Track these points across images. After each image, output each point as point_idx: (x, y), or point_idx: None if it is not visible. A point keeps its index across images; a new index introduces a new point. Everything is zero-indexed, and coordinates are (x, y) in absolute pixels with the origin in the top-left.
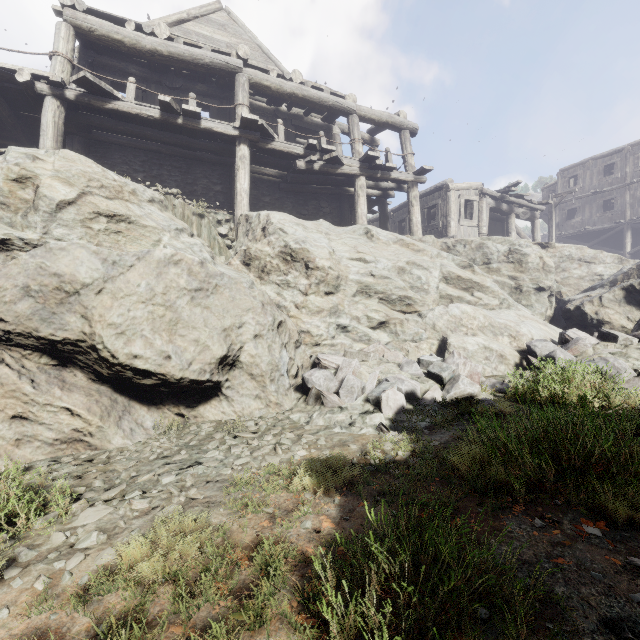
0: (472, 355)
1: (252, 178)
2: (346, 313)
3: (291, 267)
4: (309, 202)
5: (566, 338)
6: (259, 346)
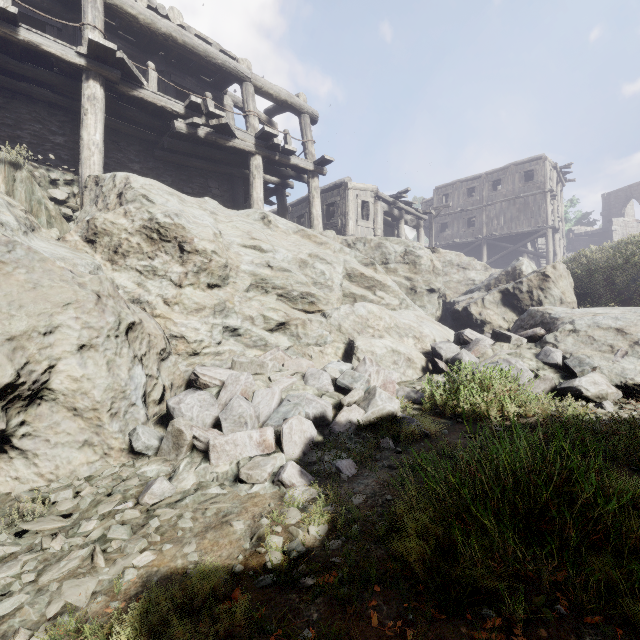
0: (380, 359)
1: (114, 136)
2: (237, 312)
3: (159, 248)
4: (194, 179)
5: (465, 339)
6: (89, 363)
